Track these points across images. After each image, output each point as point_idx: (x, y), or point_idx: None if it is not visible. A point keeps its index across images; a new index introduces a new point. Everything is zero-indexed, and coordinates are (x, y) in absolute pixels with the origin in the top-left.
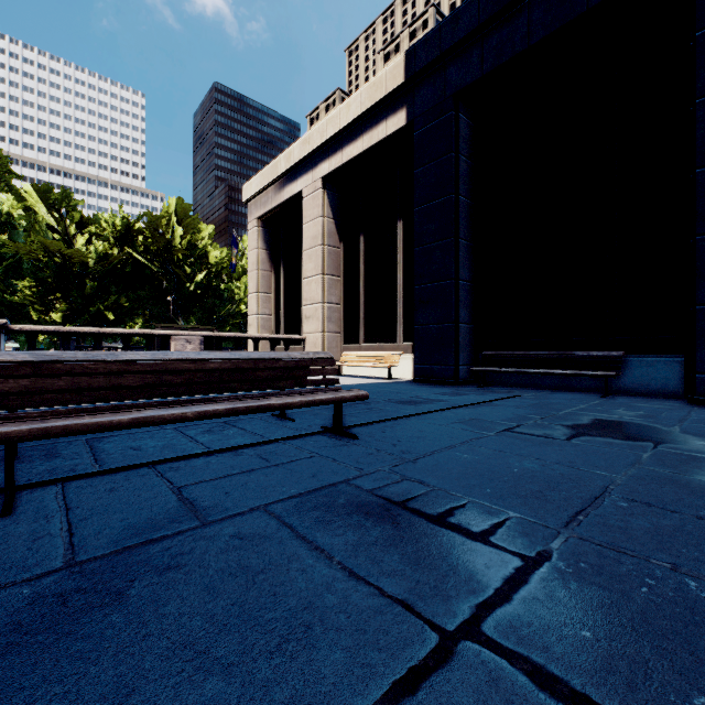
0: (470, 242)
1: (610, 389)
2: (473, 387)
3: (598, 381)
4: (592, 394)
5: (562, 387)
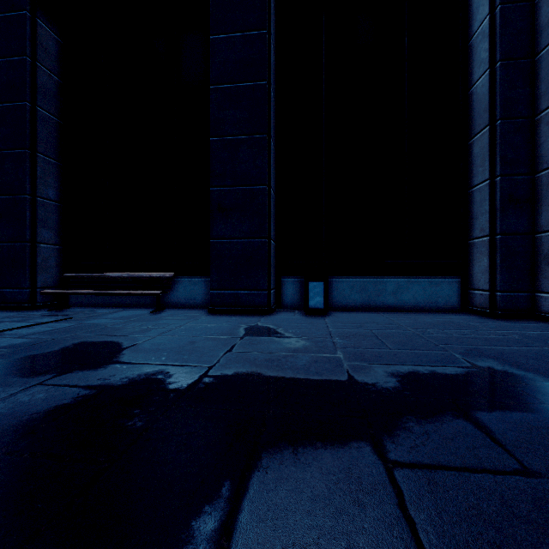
0: (58, 161)
1: (172, 304)
2: (46, 310)
3: (164, 298)
4: (152, 310)
5: (139, 304)
